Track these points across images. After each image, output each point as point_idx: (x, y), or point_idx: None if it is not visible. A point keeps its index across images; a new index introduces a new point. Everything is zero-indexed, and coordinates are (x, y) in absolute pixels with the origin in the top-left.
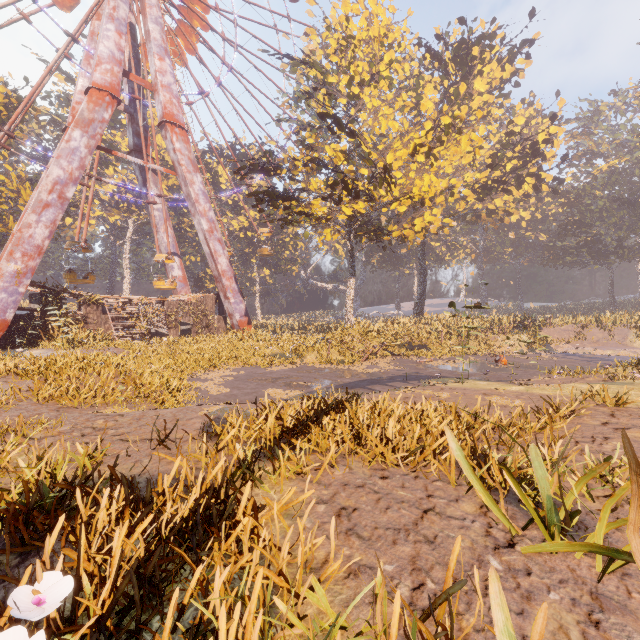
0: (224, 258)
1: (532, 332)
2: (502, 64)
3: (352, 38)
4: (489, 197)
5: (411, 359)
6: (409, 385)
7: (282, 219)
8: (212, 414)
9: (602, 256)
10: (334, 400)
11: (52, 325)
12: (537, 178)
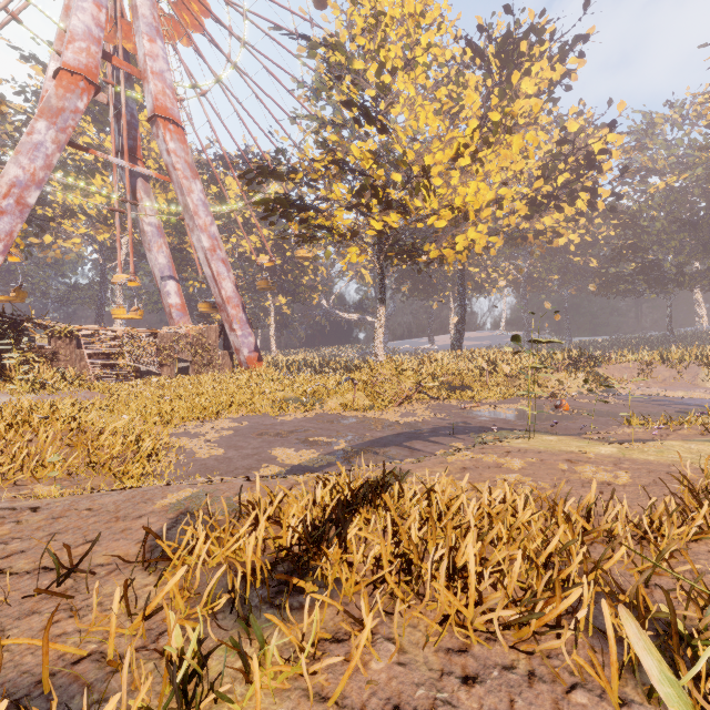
0: (229, 282)
1: (590, 370)
2: (552, 63)
3: (383, 14)
4: (537, 215)
5: (453, 403)
6: (458, 441)
7: (298, 235)
8: (176, 507)
9: (660, 284)
10: (365, 488)
11: (11, 363)
12: (593, 193)
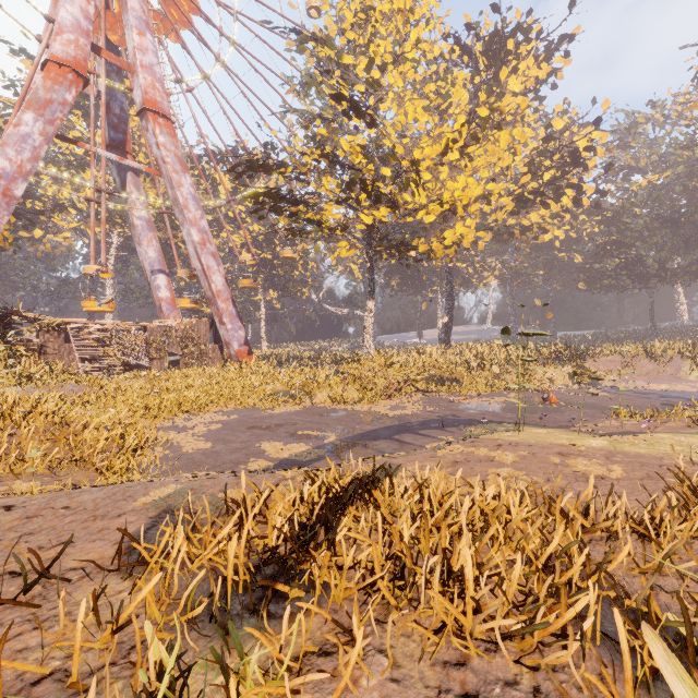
0: (219, 276)
1: (576, 363)
2: (538, 62)
3: (372, 9)
4: (523, 211)
5: (442, 396)
6: (447, 434)
7: (288, 229)
8: (158, 504)
9: (643, 279)
10: (355, 484)
11: None
12: (578, 190)
